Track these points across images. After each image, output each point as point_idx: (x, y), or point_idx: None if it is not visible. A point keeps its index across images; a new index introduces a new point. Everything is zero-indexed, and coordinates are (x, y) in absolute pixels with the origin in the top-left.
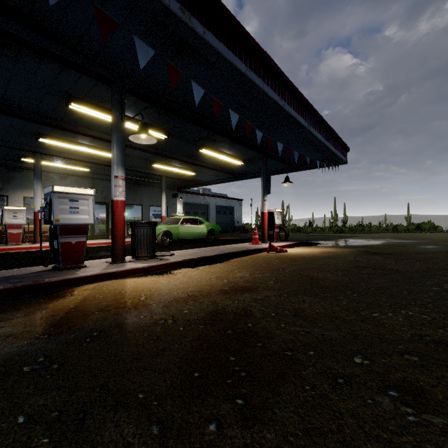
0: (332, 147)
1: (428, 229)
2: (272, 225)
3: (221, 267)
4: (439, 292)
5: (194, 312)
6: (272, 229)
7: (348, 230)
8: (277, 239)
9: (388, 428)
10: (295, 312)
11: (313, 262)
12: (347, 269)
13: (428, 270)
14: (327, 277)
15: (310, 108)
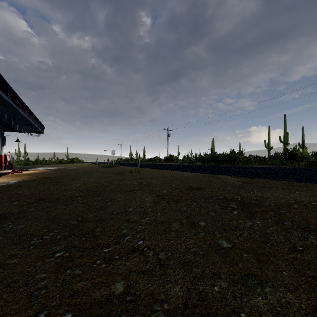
0: (40, 128)
1: (76, 161)
2: (5, 161)
3: (7, 177)
4: (73, 172)
5: (33, 178)
6: (5, 163)
7: (32, 163)
8: (7, 169)
9: (67, 176)
10: (52, 176)
11: (41, 173)
12: (54, 173)
13: (72, 171)
14: (51, 174)
15: (35, 117)
